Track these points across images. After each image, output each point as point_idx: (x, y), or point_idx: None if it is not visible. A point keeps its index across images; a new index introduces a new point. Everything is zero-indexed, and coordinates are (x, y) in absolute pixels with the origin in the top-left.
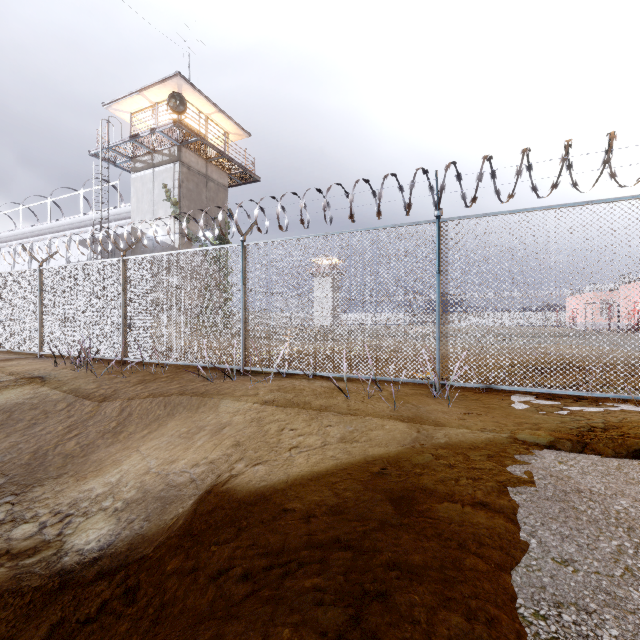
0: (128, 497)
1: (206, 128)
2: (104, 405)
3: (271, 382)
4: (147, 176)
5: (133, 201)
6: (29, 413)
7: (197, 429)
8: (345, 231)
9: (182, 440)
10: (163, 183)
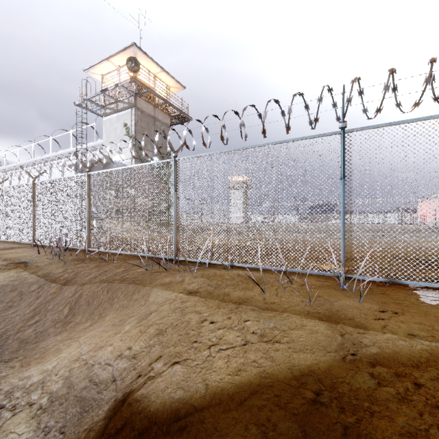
0: (54, 391)
1: (154, 83)
2: (64, 288)
3: (196, 272)
4: (113, 118)
5: (104, 136)
6: (9, 292)
7: (128, 317)
8: (258, 145)
9: (114, 328)
10: (124, 123)
